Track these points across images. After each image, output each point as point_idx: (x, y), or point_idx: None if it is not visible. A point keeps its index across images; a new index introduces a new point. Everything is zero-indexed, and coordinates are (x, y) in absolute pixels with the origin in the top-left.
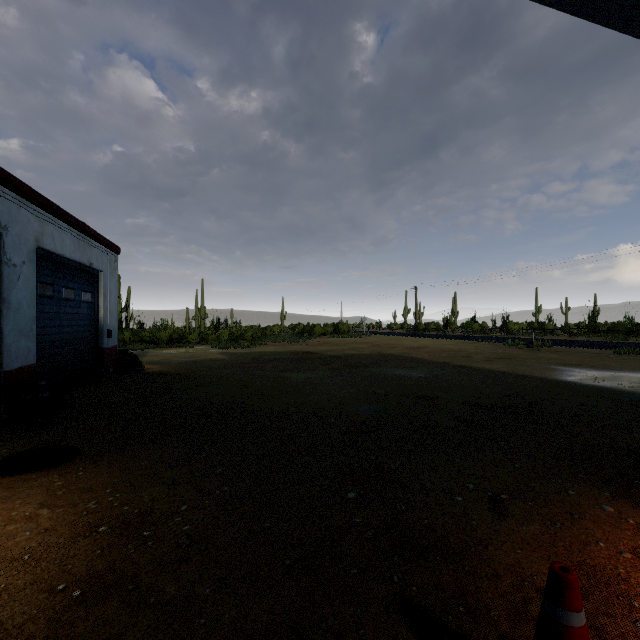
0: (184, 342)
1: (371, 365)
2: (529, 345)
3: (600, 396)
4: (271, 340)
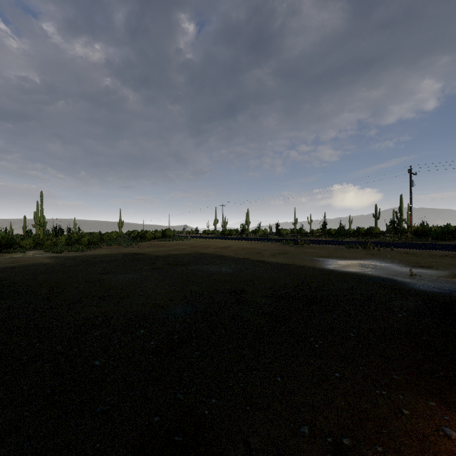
0: (16, 247)
1: (189, 263)
2: (296, 243)
3: (355, 280)
4: (107, 244)
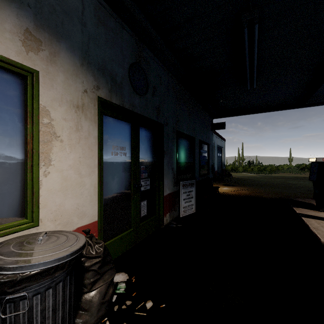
0: (236, 171)
1: None
2: None
3: None
4: (281, 172)
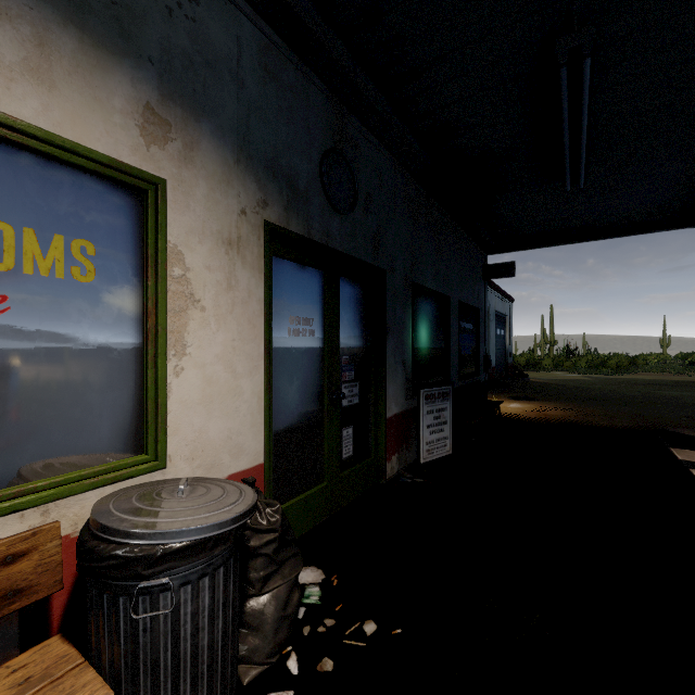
0: (538, 367)
1: None
2: None
3: None
4: (643, 370)
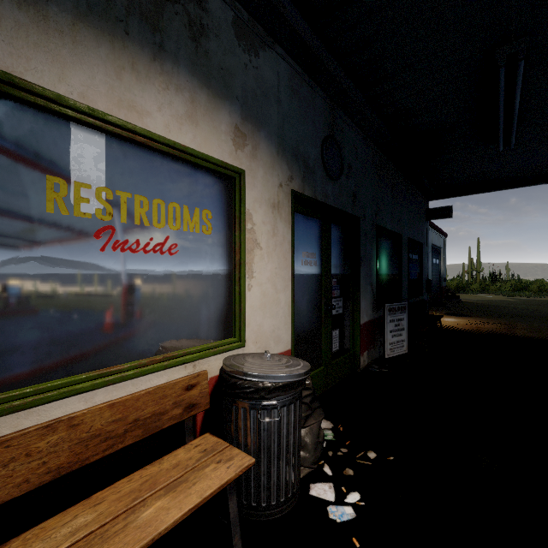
0: (467, 290)
1: None
2: None
3: None
4: None
